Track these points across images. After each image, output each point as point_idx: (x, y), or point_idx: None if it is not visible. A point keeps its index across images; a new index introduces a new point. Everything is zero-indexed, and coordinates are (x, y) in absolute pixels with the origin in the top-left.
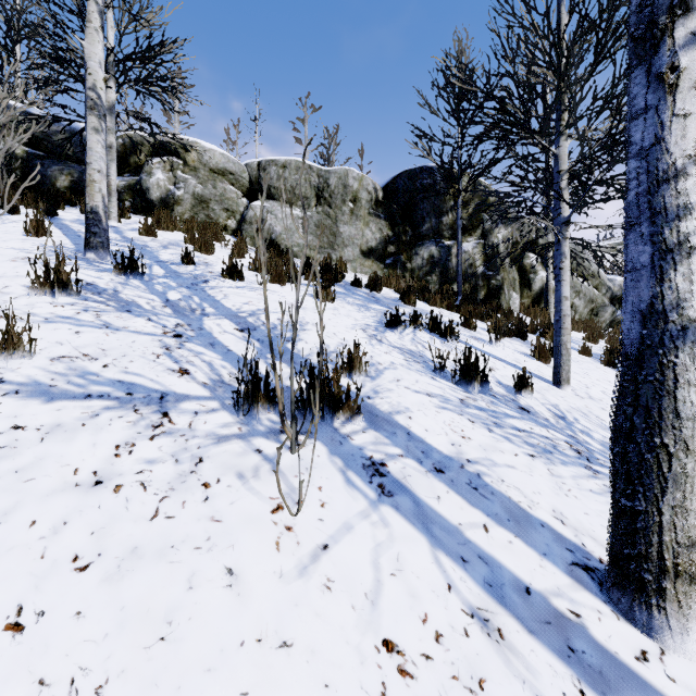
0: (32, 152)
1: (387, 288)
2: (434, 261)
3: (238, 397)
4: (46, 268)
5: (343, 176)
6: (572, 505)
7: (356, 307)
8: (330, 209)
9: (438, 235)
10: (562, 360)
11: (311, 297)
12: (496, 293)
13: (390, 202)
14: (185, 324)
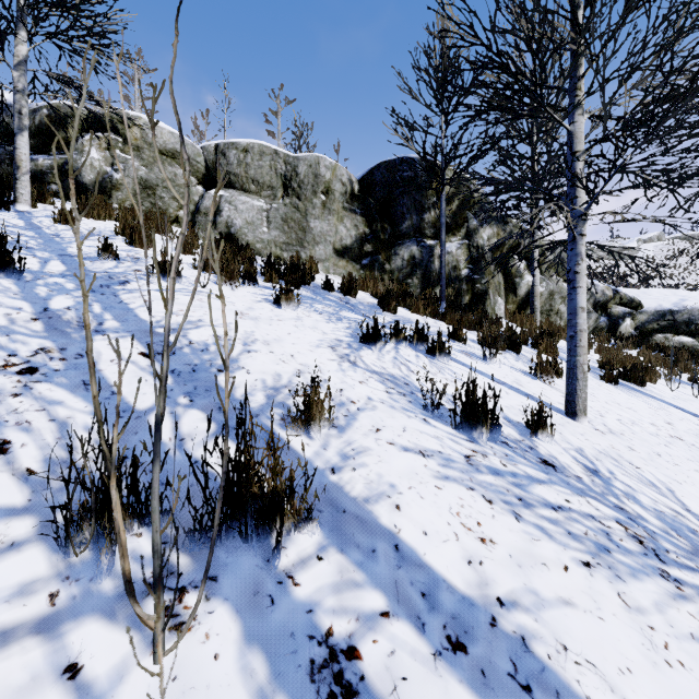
0: None
1: (364, 292)
2: (415, 262)
3: (65, 518)
4: None
5: (313, 164)
6: (687, 692)
7: (325, 315)
8: (299, 201)
9: (420, 234)
10: (578, 386)
11: (269, 303)
12: (481, 298)
13: (367, 196)
14: (54, 349)
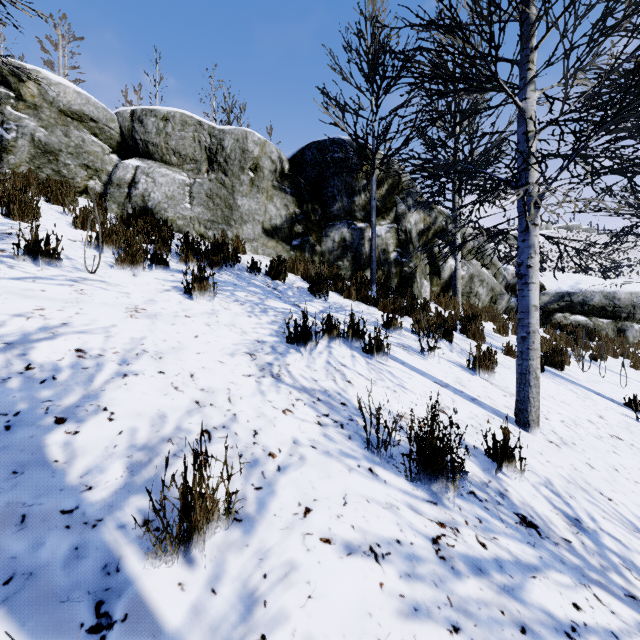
0: None
1: (294, 275)
2: (346, 244)
3: None
4: None
5: (241, 138)
6: None
7: (247, 307)
8: (225, 176)
9: (350, 216)
10: (531, 393)
11: (179, 292)
12: (409, 280)
13: (298, 176)
14: None
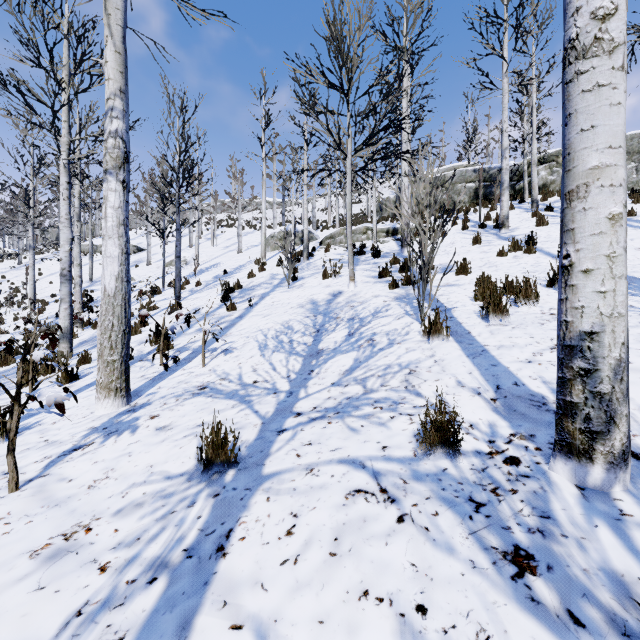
0: (485, 184)
1: None
2: None
3: None
4: (534, 211)
5: None
6: None
7: None
8: None
9: None
10: None
11: (628, 204)
12: None
13: None
14: None
